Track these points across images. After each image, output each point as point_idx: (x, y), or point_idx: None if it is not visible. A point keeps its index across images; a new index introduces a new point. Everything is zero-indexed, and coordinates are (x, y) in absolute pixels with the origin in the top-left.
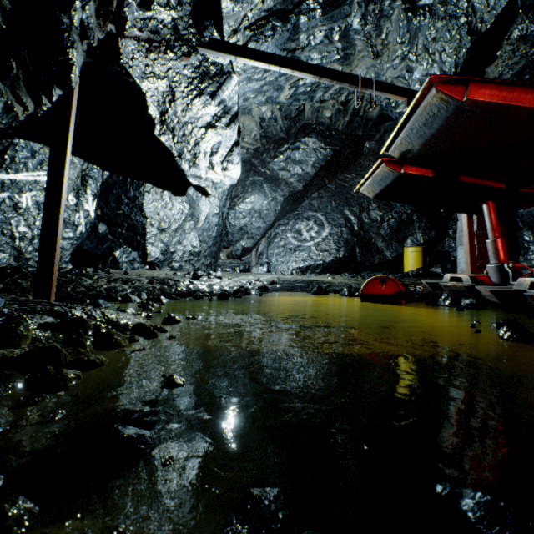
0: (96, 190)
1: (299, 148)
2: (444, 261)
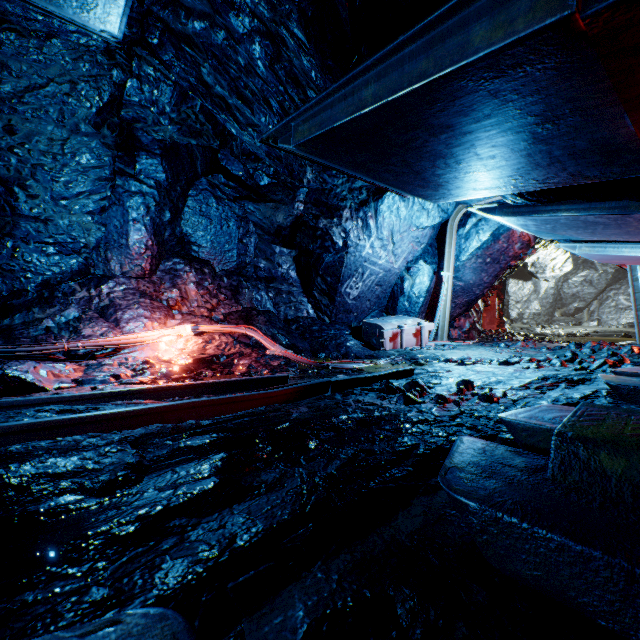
0: None
1: None
2: None
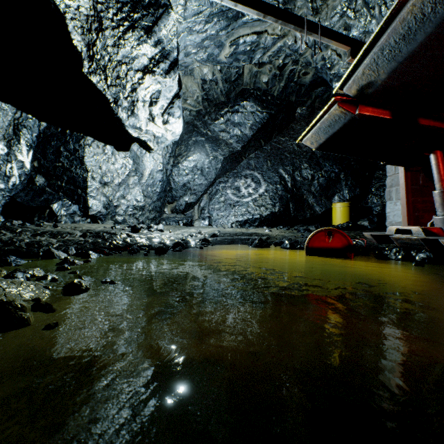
0: (31, 141)
1: (238, 111)
2: (367, 215)
